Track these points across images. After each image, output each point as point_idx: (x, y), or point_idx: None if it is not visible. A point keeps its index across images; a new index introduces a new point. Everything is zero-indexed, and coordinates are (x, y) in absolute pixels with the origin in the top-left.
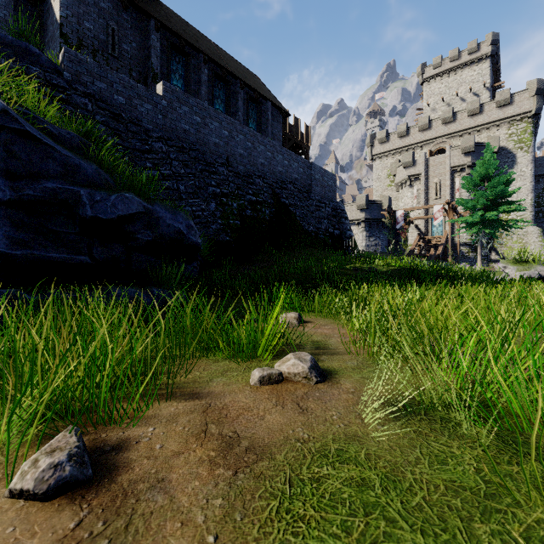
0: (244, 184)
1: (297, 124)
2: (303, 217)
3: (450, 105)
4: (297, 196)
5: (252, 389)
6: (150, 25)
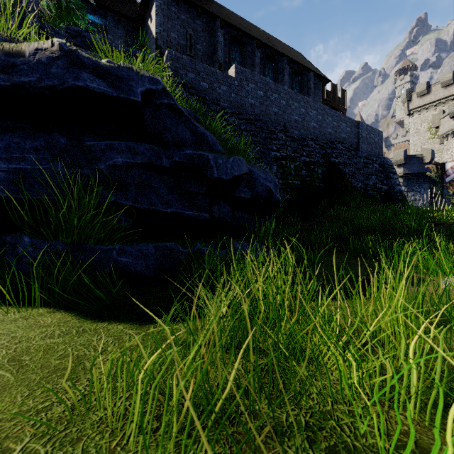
0: (299, 147)
1: (334, 89)
2: (352, 174)
3: None
4: (346, 155)
5: None
6: (216, 25)
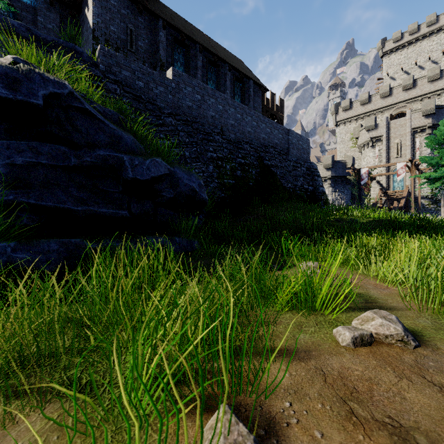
0: (235, 150)
1: (273, 98)
2: (283, 175)
3: (409, 74)
4: (278, 158)
5: (350, 352)
6: (159, 25)
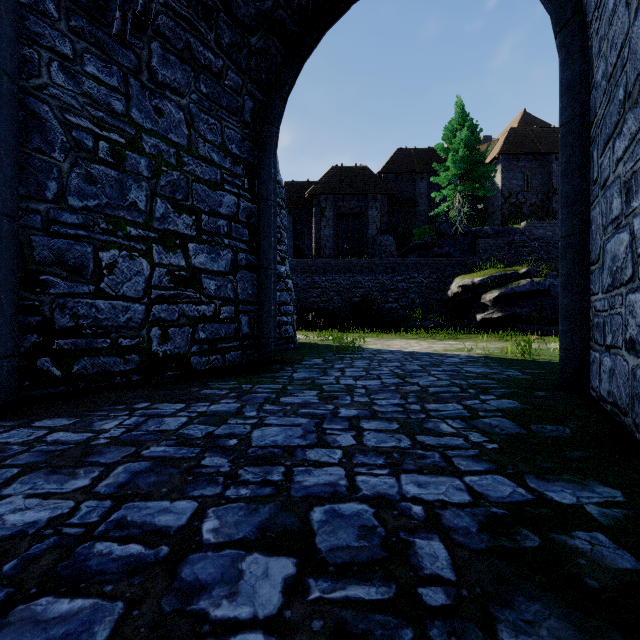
0: None
1: None
2: None
3: None
4: None
5: None
6: (551, 159)
